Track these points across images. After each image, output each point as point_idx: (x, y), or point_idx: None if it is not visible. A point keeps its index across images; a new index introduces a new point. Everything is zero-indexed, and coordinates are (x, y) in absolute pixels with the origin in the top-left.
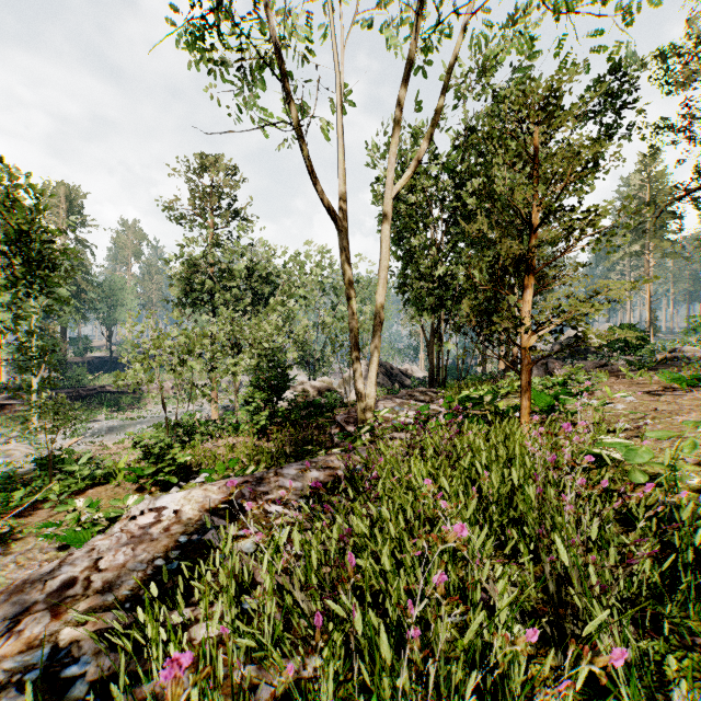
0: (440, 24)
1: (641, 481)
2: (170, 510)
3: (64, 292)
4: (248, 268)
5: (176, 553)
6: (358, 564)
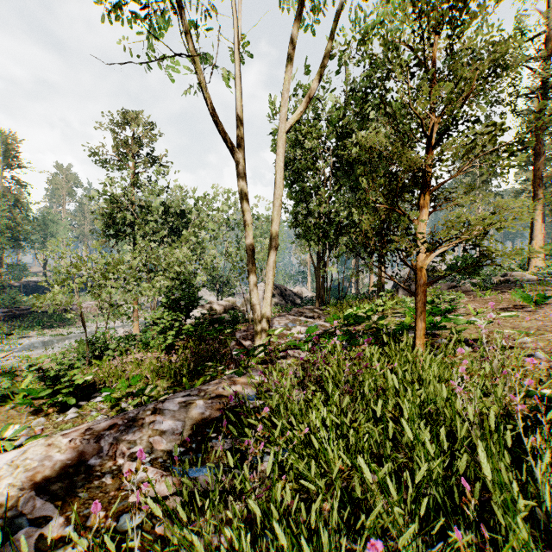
0: None
1: None
2: None
3: None
4: (164, 205)
5: None
6: None
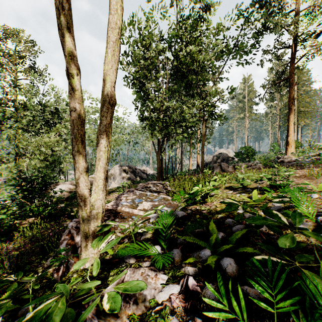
0: None
1: None
2: None
3: None
4: (40, 104)
5: None
6: None
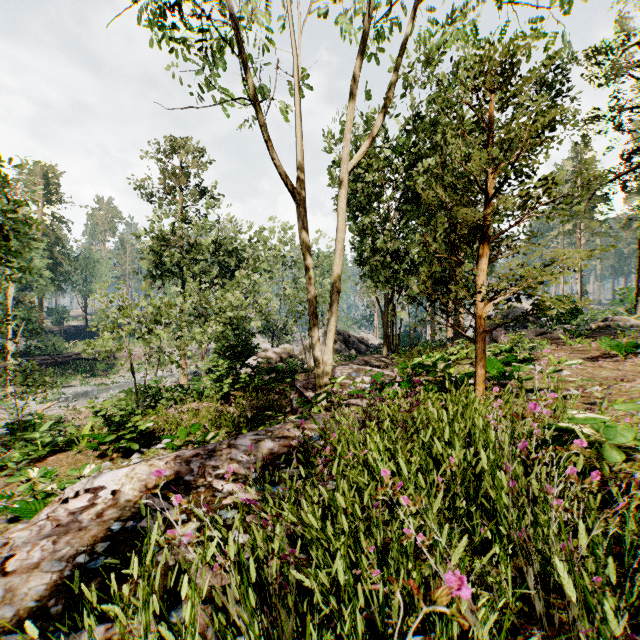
0: (395, 3)
1: (617, 460)
2: (108, 491)
3: (39, 265)
4: (214, 243)
5: (104, 546)
6: (309, 554)
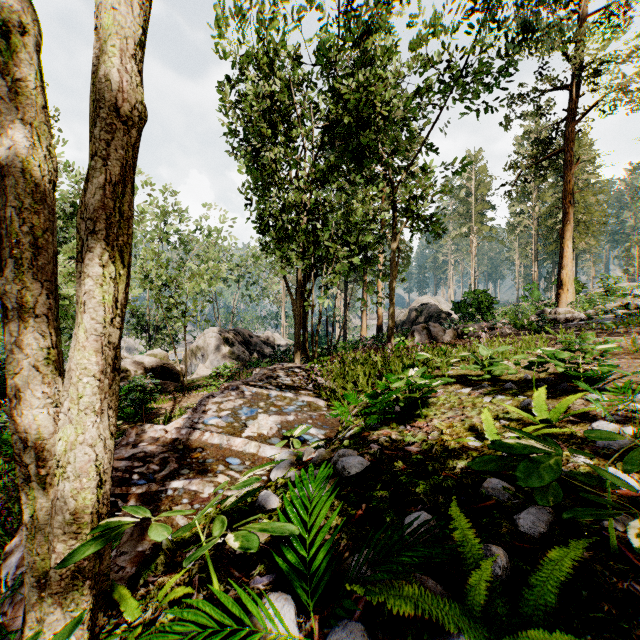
0: None
1: None
2: None
3: None
4: None
5: None
6: None
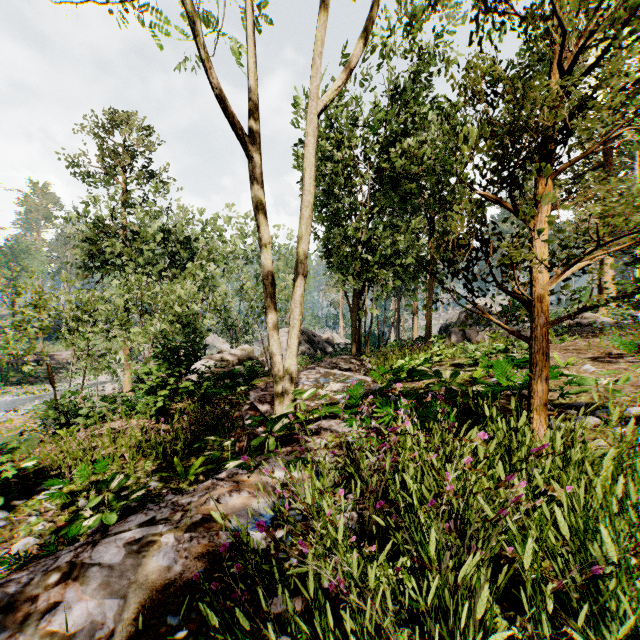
0: None
1: None
2: None
3: None
4: (163, 231)
5: None
6: None
